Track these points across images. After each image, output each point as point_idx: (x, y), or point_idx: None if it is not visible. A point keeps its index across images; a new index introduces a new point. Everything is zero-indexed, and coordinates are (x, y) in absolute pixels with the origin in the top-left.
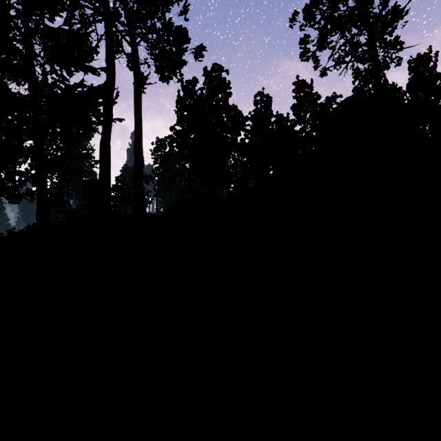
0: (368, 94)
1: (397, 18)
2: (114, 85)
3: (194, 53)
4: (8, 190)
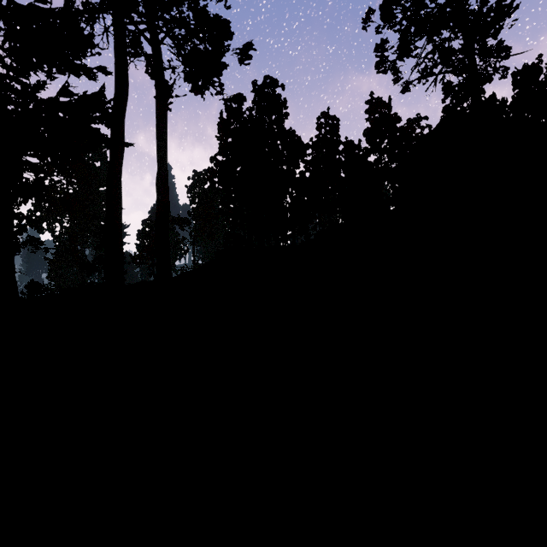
0: None
1: (503, 15)
2: (126, 98)
3: (238, 53)
4: None
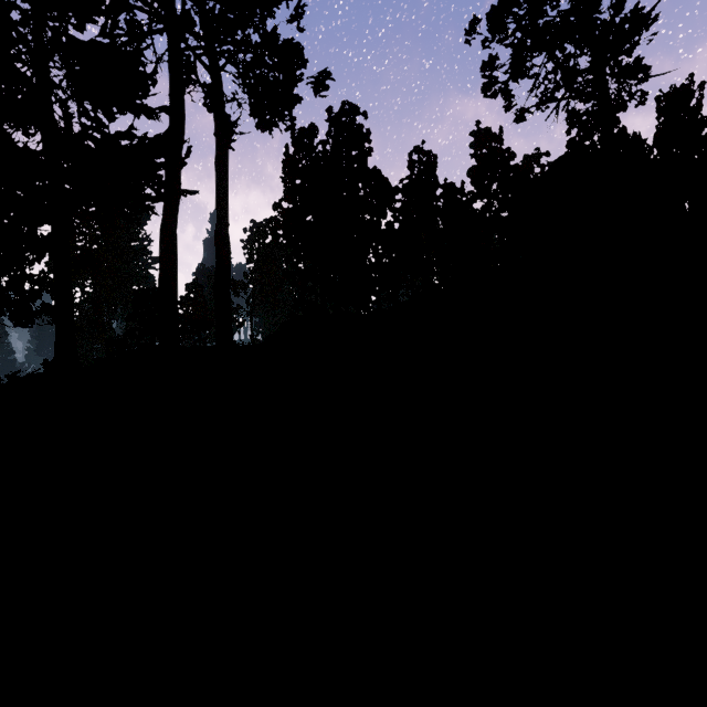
0: (593, 150)
1: (639, 28)
2: (182, 136)
3: (313, 84)
4: (13, 305)
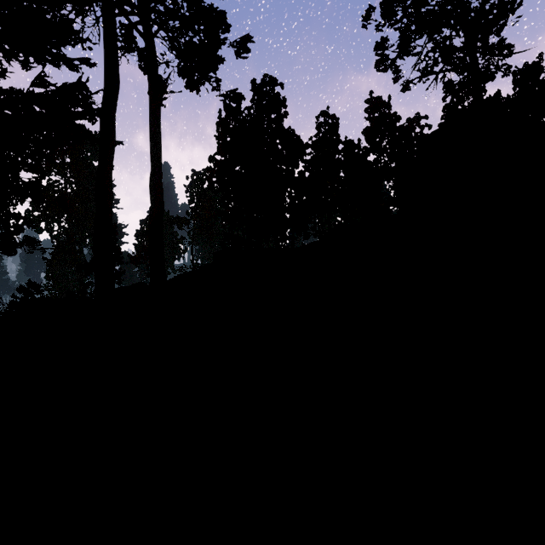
0: None
1: (507, 12)
2: (116, 93)
3: (235, 46)
4: None
